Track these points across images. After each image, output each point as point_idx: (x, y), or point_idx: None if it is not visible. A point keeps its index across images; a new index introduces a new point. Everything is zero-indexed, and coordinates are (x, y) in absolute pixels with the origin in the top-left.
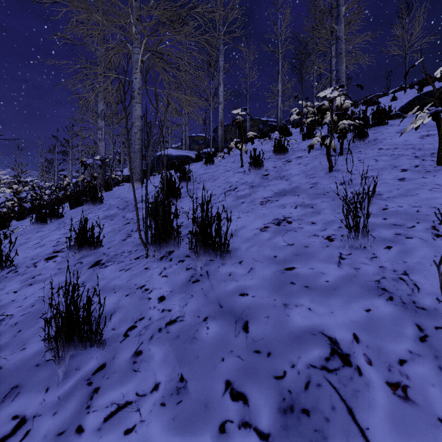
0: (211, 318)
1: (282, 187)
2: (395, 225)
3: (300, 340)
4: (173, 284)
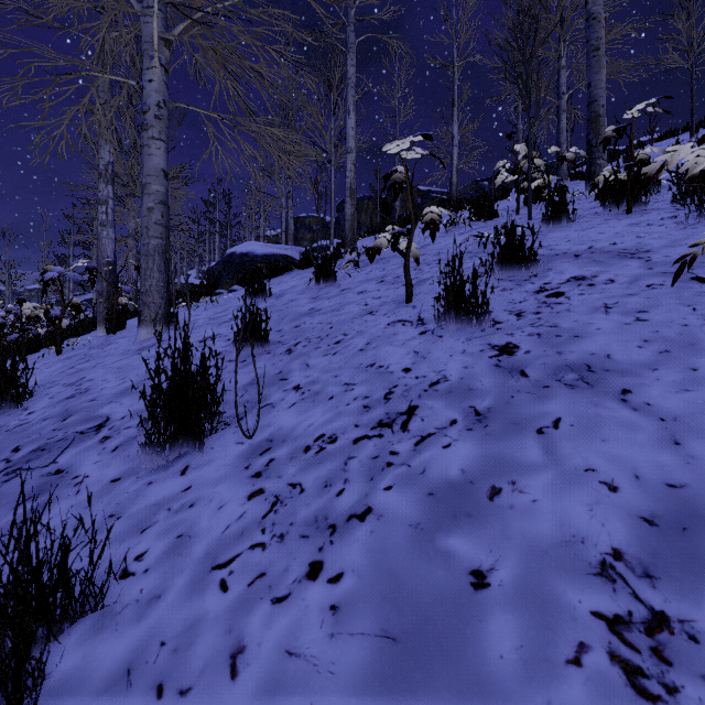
0: None
1: (646, 461)
2: None
3: None
4: None
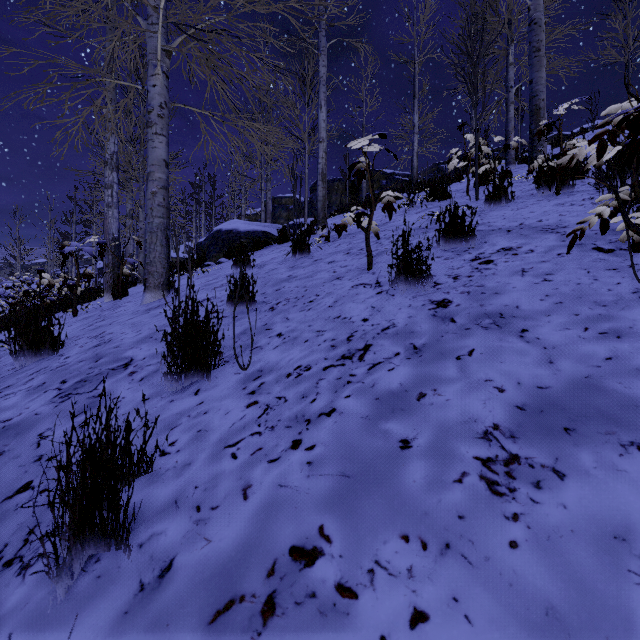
0: None
1: (527, 374)
2: None
3: None
4: None
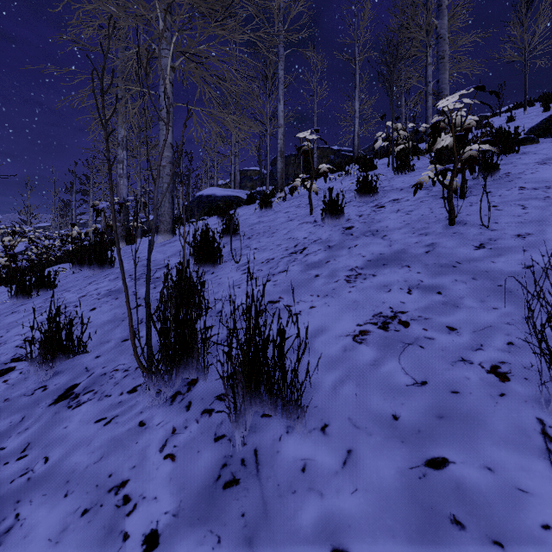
0: None
1: (377, 250)
2: None
3: None
4: (182, 486)
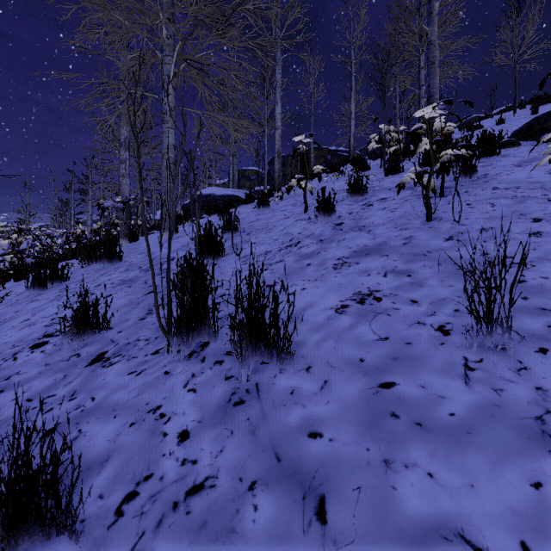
0: (262, 485)
1: (362, 243)
2: (544, 310)
3: (423, 550)
4: (203, 406)
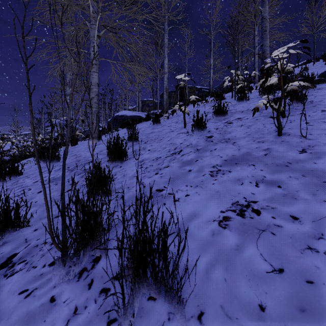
0: None
1: (230, 153)
2: None
3: None
4: None
